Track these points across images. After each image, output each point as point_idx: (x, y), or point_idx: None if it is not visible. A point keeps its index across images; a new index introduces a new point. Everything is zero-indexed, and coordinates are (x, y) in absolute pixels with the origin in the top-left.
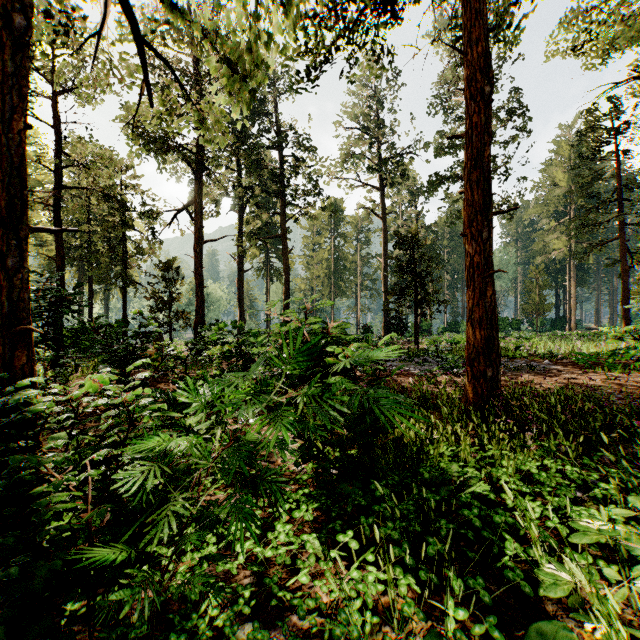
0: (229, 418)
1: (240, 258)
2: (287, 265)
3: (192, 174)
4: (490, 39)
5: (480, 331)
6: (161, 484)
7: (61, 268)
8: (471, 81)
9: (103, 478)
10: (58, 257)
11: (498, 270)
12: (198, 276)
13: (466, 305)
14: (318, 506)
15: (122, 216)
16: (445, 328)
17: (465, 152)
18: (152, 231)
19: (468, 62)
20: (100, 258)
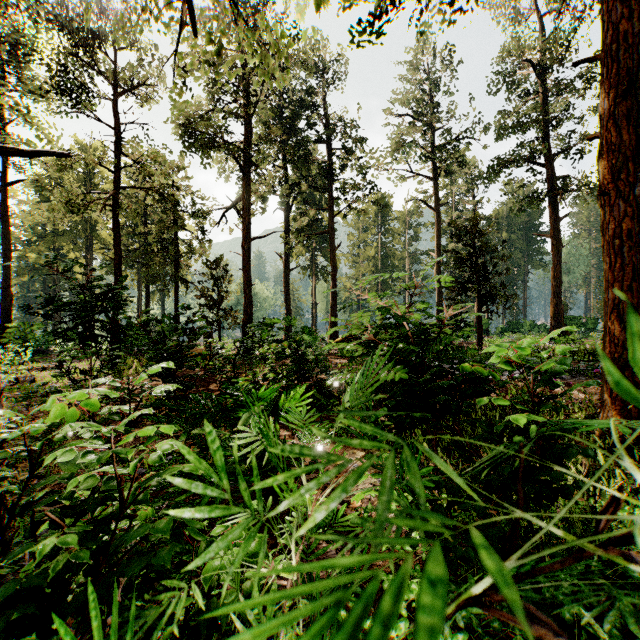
0: (283, 430)
1: (287, 256)
2: (334, 262)
3: (240, 171)
4: None
5: None
6: (201, 530)
7: (118, 267)
8: None
9: (73, 602)
10: (115, 256)
11: None
12: (246, 274)
13: (606, 291)
14: (452, 623)
15: (174, 215)
16: (505, 328)
17: (605, 77)
18: (202, 230)
19: None
20: (155, 258)
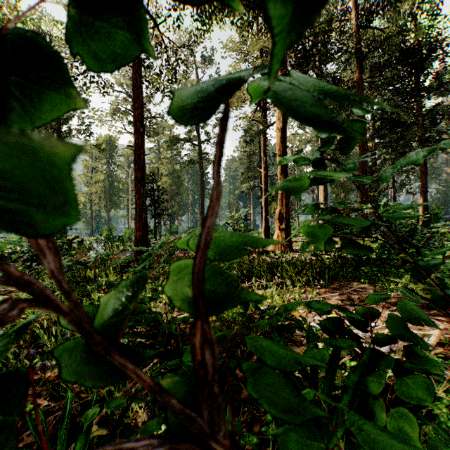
0: None
1: None
2: None
3: None
4: (205, 65)
5: (139, 232)
6: None
7: None
8: (136, 125)
9: None
10: None
11: (144, 207)
12: None
13: (135, 221)
14: None
15: None
16: (186, 230)
17: (134, 154)
18: None
19: (135, 116)
20: None
